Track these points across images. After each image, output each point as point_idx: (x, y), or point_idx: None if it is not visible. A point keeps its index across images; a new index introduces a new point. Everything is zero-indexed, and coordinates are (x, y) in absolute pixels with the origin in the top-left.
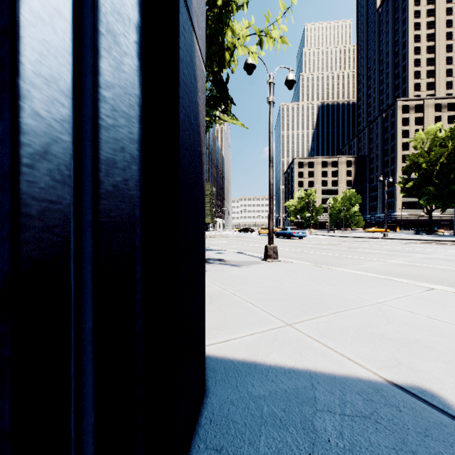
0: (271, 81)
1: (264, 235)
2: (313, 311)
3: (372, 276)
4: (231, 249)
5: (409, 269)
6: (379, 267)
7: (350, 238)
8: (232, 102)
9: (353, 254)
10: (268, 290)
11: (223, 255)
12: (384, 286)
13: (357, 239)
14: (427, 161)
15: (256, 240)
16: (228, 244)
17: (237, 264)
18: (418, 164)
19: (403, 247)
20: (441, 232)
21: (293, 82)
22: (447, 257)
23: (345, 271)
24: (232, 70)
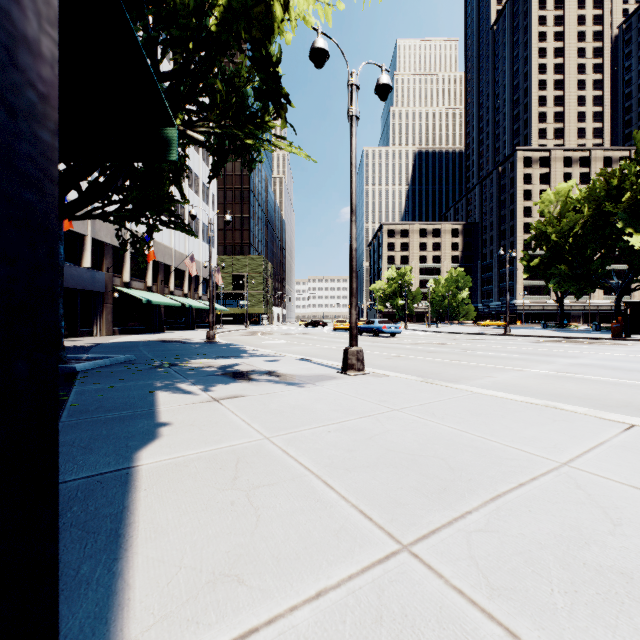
0: (353, 82)
1: (342, 331)
2: (449, 494)
3: (522, 401)
4: (291, 353)
5: (564, 384)
6: (520, 381)
7: (461, 335)
8: (289, 103)
9: (473, 360)
10: (352, 438)
11: (277, 364)
12: (551, 421)
13: (471, 336)
14: (558, 230)
15: (329, 339)
16: (288, 346)
17: (298, 382)
18: (546, 235)
19: (537, 348)
20: (575, 327)
21: (389, 89)
22: (604, 363)
23: (476, 392)
24: (287, 42)
